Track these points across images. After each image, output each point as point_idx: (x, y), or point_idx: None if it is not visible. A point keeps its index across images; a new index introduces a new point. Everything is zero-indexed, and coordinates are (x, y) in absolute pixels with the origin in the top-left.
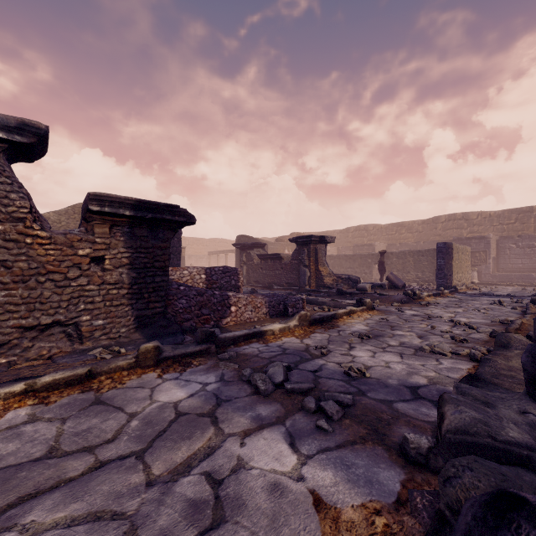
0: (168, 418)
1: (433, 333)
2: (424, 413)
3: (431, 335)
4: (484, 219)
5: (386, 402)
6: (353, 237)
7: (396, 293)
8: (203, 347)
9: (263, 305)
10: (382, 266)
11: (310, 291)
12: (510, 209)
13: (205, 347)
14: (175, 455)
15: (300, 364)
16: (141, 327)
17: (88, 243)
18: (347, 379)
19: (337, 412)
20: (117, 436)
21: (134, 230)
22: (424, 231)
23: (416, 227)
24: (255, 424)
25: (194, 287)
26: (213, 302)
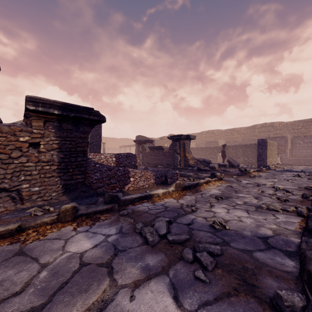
0: (73, 268)
1: (264, 195)
2: (279, 262)
3: (263, 197)
4: (283, 126)
5: (247, 251)
6: (205, 137)
7: (233, 170)
8: (109, 206)
9: (151, 177)
10: (223, 154)
11: (180, 169)
12: (299, 120)
13: (110, 206)
14: (70, 311)
15: (177, 219)
16: (68, 192)
17: (27, 133)
18: (213, 231)
19: (211, 263)
20: (25, 288)
21: (62, 125)
22: (247, 133)
23: (243, 131)
24: (143, 274)
25: (105, 165)
26: (118, 175)
